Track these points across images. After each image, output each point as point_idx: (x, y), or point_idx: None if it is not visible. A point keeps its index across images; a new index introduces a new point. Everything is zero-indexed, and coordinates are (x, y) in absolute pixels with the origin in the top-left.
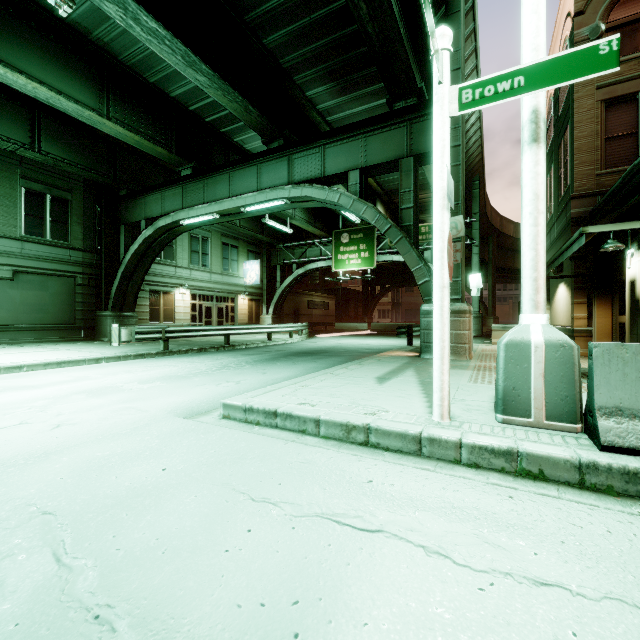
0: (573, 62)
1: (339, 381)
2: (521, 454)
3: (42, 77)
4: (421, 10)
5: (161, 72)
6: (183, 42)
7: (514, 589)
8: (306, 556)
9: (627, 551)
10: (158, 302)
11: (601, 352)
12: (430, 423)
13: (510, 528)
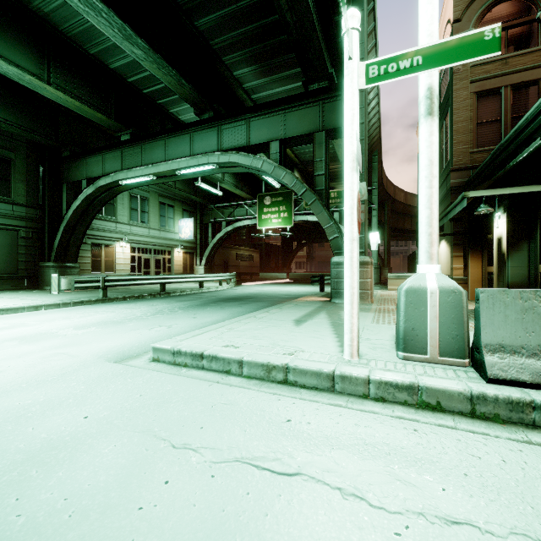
0: (463, 45)
1: (261, 324)
2: (421, 388)
3: None
4: (331, 7)
5: (100, 45)
6: (120, 17)
7: (428, 531)
8: (224, 508)
9: (522, 480)
10: (100, 254)
11: (486, 297)
12: (342, 361)
13: (418, 463)
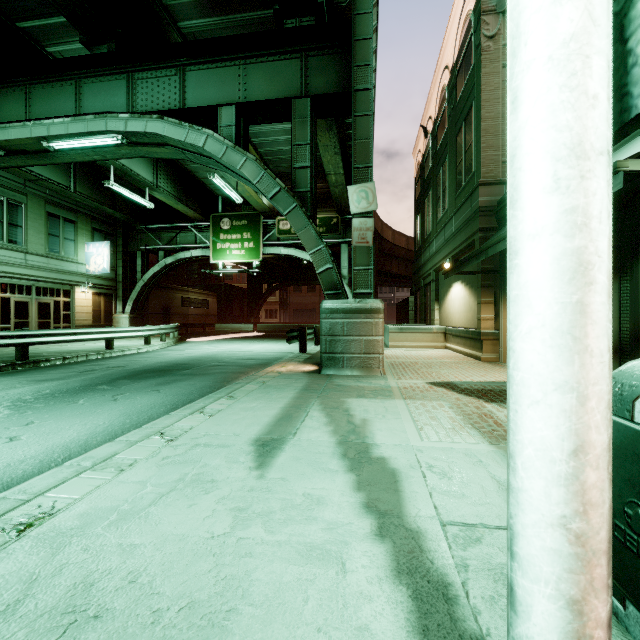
0: None
1: (164, 470)
2: None
3: None
4: None
5: None
6: None
7: None
8: None
9: None
10: None
11: None
12: None
13: None
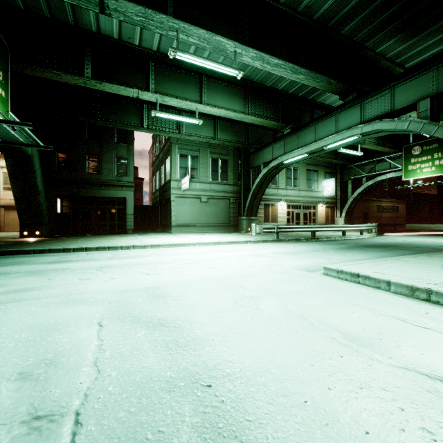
0: None
1: (407, 264)
2: None
3: (222, 105)
4: None
5: (274, 78)
6: (290, 61)
7: None
8: (384, 325)
9: None
10: (268, 211)
11: None
12: None
13: None
